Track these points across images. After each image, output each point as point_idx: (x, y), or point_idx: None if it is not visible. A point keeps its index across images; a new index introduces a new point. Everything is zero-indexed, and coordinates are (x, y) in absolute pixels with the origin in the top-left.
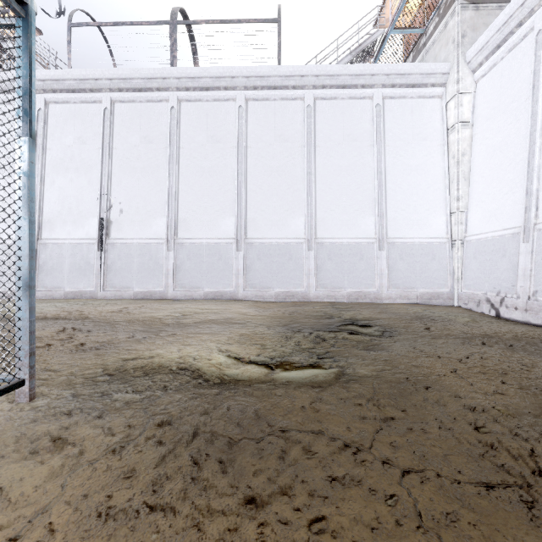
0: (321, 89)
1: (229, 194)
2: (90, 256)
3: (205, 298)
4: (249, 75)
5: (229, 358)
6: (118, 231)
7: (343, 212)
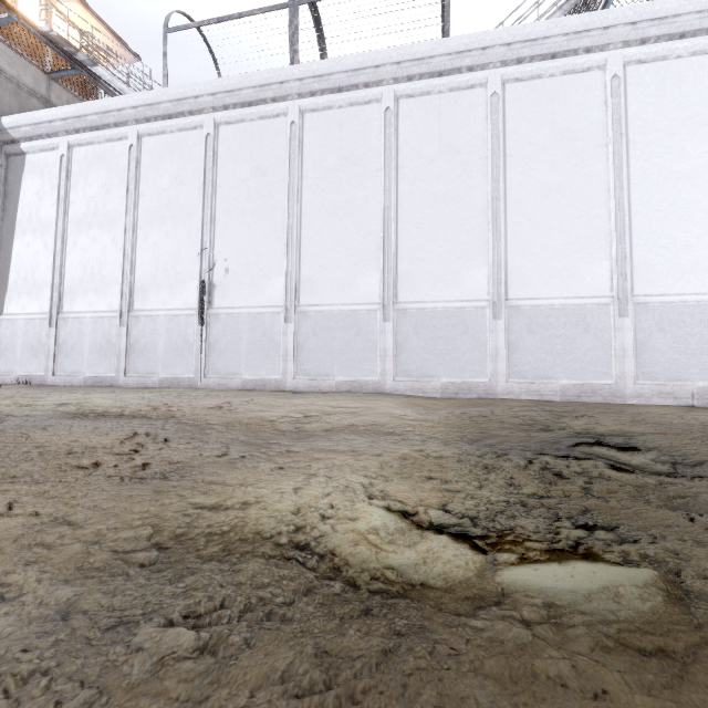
0: (515, 65)
1: (372, 238)
2: (188, 331)
3: (337, 390)
4: (401, 60)
5: (391, 514)
6: (222, 298)
7: (553, 256)
